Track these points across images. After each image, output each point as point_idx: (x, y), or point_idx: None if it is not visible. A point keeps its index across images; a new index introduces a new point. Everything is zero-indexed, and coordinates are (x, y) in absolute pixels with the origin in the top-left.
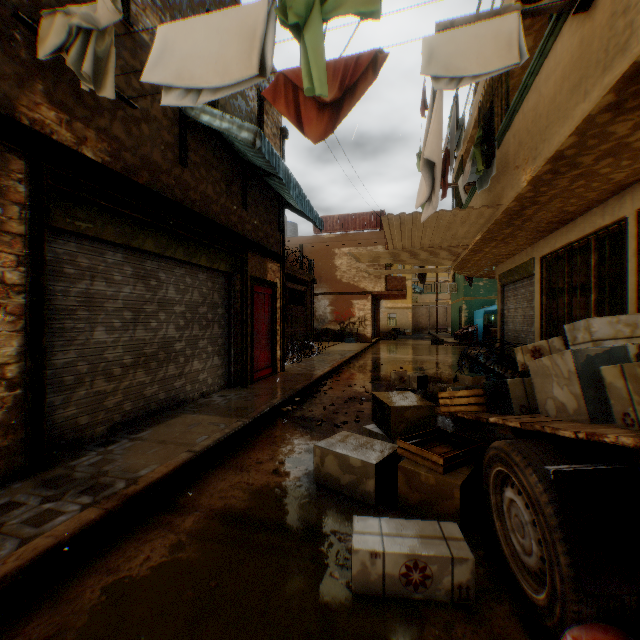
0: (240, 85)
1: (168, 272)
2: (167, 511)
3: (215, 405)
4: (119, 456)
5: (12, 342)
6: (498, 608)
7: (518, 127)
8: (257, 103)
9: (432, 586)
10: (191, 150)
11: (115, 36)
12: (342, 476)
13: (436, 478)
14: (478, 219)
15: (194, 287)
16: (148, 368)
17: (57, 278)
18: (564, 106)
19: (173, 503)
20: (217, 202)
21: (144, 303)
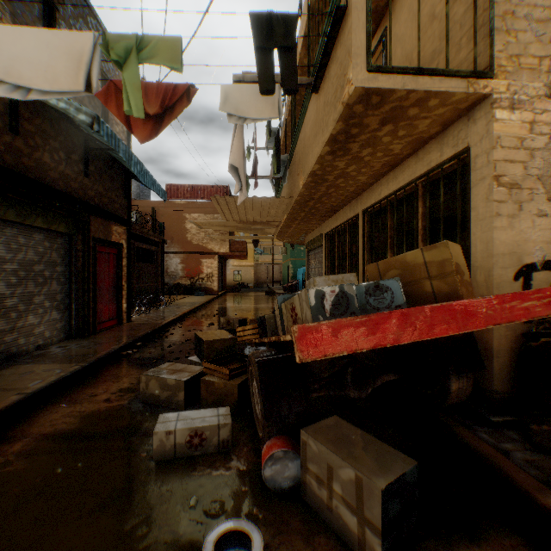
0: (70, 93)
1: None
2: None
3: (53, 355)
4: None
5: None
6: (245, 449)
7: (299, 148)
8: (101, 82)
9: (206, 445)
10: (26, 119)
11: None
12: (162, 394)
13: (224, 383)
14: (282, 205)
15: (30, 246)
16: None
17: None
18: (312, 145)
19: (3, 436)
20: (56, 169)
21: None
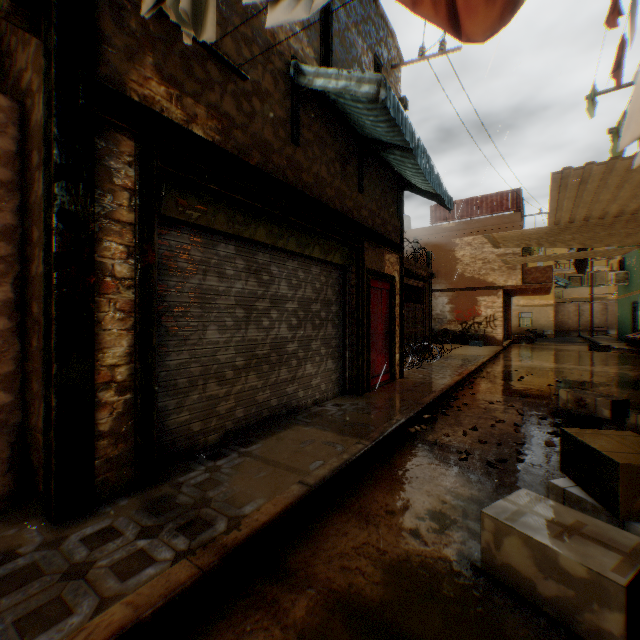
0: None
1: (280, 265)
2: (273, 576)
3: (329, 417)
4: (225, 477)
5: (121, 341)
6: None
7: None
8: (374, 71)
9: None
10: (304, 126)
11: (225, 1)
12: (540, 579)
13: None
14: None
15: (307, 282)
16: (260, 371)
17: (169, 273)
18: None
19: (281, 562)
20: (331, 185)
21: (256, 300)
